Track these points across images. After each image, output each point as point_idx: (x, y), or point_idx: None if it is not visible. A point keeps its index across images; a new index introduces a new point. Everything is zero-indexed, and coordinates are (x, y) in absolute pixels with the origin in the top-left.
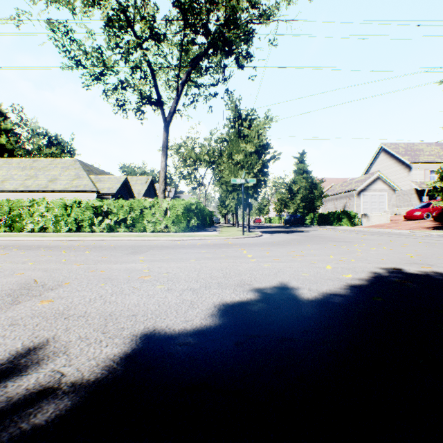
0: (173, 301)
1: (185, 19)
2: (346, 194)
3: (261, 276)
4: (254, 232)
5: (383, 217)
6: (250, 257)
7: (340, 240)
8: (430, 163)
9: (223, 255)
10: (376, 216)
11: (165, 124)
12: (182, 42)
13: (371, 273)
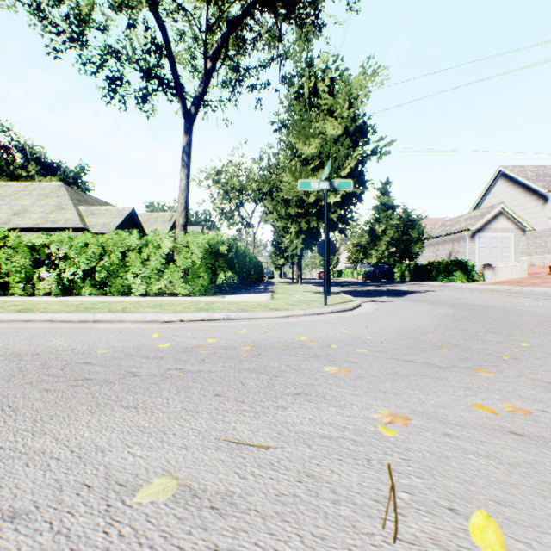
0: None
1: None
2: (452, 236)
3: None
4: (339, 296)
5: (517, 268)
6: None
7: None
8: None
9: None
10: (505, 267)
11: (186, 119)
12: None
13: None
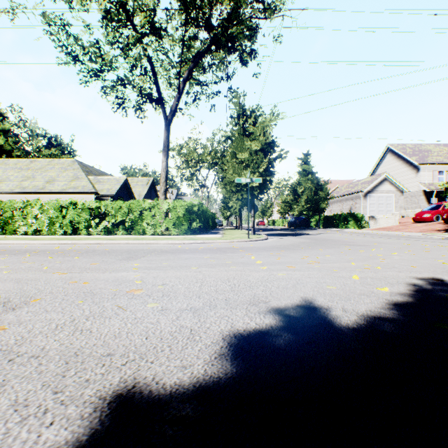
0: (167, 329)
1: (187, 12)
2: (352, 195)
3: (277, 290)
4: (259, 235)
5: (391, 219)
6: (259, 264)
7: (353, 244)
8: (439, 164)
9: (228, 261)
10: (383, 218)
11: (166, 122)
12: (183, 37)
13: (409, 285)
